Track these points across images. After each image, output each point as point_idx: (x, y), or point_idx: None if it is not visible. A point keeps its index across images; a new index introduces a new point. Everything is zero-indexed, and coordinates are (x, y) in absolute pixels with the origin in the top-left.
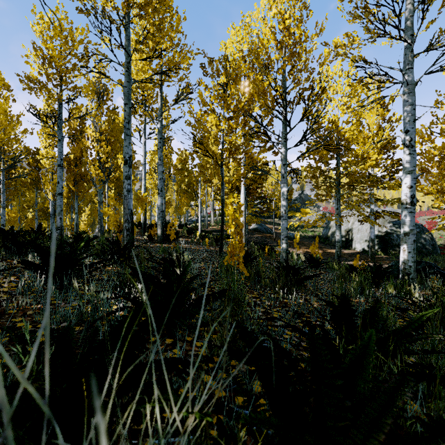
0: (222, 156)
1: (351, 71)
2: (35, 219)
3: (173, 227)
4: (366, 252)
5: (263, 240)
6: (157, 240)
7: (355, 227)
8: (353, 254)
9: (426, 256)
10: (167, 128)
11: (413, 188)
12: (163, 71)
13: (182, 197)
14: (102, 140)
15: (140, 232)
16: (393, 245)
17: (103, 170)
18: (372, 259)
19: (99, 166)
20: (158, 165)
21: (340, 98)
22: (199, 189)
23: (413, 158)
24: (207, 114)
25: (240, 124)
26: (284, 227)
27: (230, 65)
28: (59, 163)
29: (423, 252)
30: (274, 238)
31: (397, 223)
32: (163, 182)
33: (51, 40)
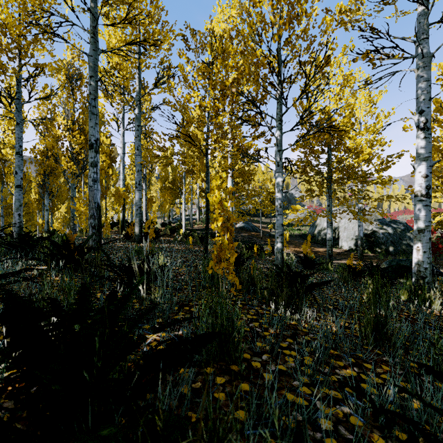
0: (206, 142)
1: (344, 60)
2: (1, 217)
3: (155, 226)
4: (353, 250)
5: (250, 238)
6: (134, 240)
7: (342, 225)
8: (341, 253)
9: (411, 254)
10: (149, 120)
11: (429, 178)
12: (138, 41)
13: (165, 194)
14: (75, 129)
15: (119, 231)
16: (379, 243)
17: (77, 163)
18: (360, 257)
19: (72, 158)
20: (136, 156)
21: (332, 89)
22: (183, 185)
23: (429, 143)
24: (190, 97)
25: (227, 106)
26: (279, 224)
27: (216, 37)
28: (17, 151)
29: (408, 250)
30: (261, 236)
31: (382, 221)
32: (145, 177)
33: (6, 4)
